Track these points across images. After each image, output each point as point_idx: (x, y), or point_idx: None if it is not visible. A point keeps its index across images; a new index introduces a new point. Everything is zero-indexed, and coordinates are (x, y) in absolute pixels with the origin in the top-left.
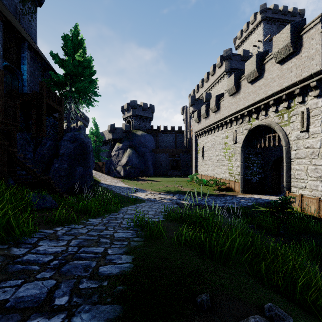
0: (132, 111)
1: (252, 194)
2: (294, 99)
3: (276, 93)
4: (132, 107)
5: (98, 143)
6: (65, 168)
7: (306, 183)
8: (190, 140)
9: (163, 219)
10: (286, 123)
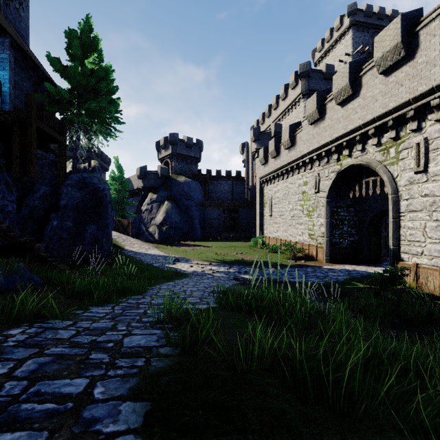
0: (171, 148)
1: (342, 264)
2: (404, 126)
3: (379, 117)
4: (171, 143)
5: (122, 192)
6: (68, 227)
7: (423, 247)
8: (253, 190)
9: (215, 305)
10: (392, 160)
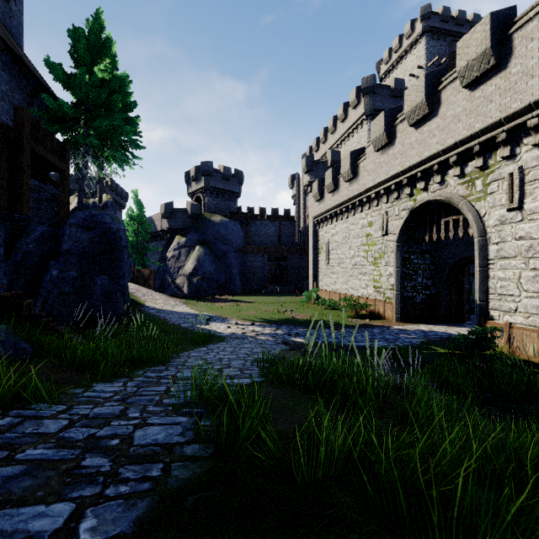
0: (203, 180)
1: (415, 323)
2: (494, 152)
3: (463, 142)
4: (203, 174)
5: (142, 235)
6: (72, 278)
7: (517, 302)
8: (305, 232)
9: (260, 379)
10: (479, 195)
